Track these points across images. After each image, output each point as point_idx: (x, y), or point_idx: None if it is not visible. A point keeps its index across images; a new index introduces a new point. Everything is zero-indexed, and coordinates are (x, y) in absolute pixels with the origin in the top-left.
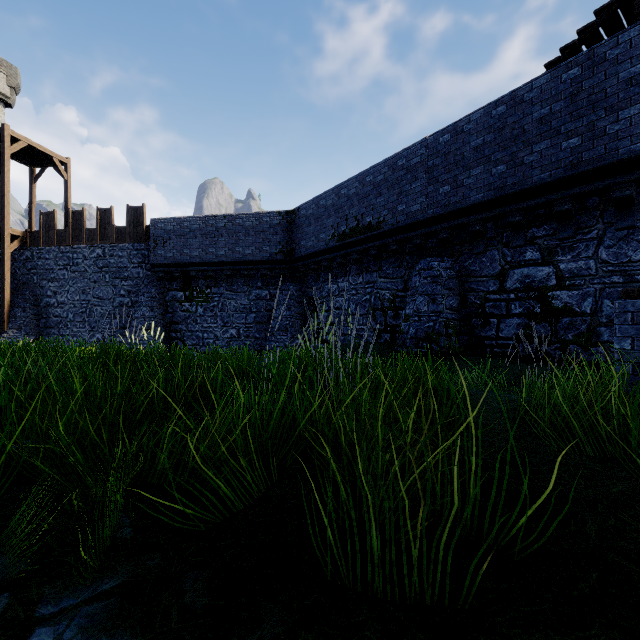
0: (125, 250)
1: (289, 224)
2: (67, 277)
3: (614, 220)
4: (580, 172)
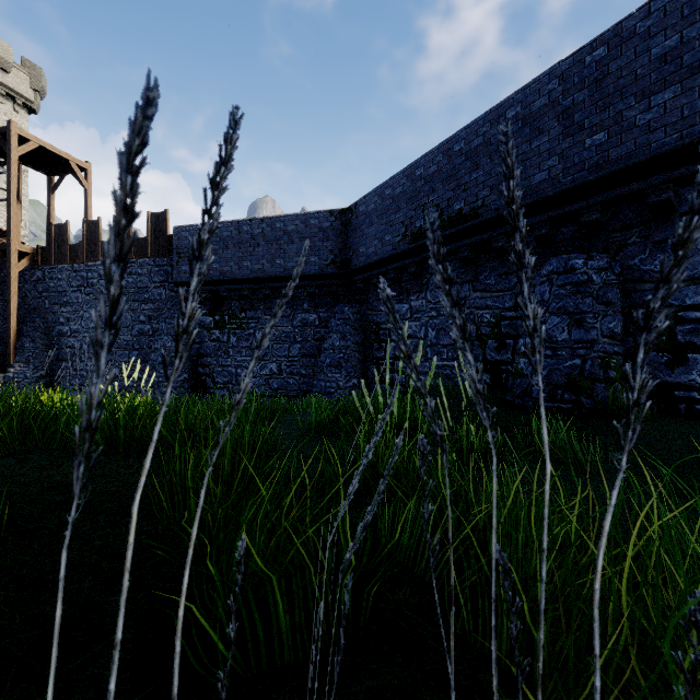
0: (145, 266)
1: (344, 226)
2: (81, 300)
3: None
4: None
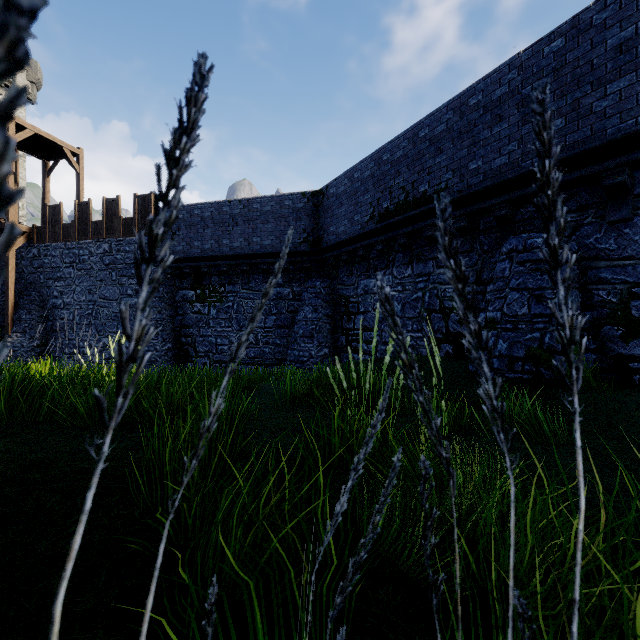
0: (132, 244)
1: (315, 207)
2: (73, 276)
3: None
4: None
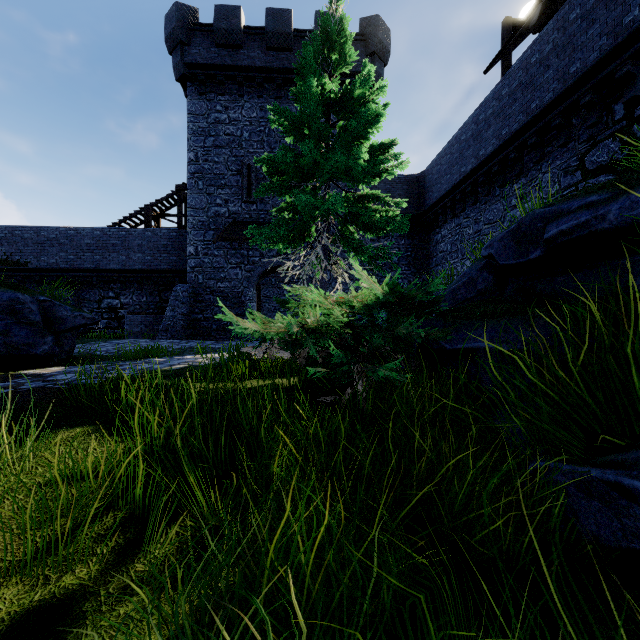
0: None
1: None
2: None
3: (137, 287)
4: (126, 269)
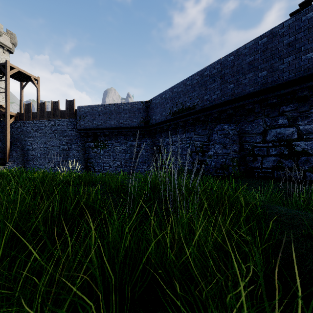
0: (65, 122)
1: (147, 108)
2: (37, 136)
3: None
4: None
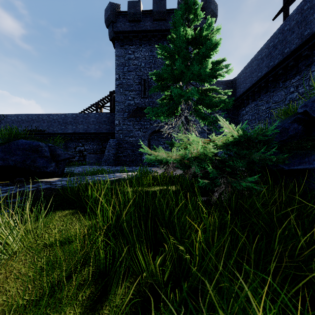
0: None
1: None
2: None
3: (92, 141)
4: (87, 132)
